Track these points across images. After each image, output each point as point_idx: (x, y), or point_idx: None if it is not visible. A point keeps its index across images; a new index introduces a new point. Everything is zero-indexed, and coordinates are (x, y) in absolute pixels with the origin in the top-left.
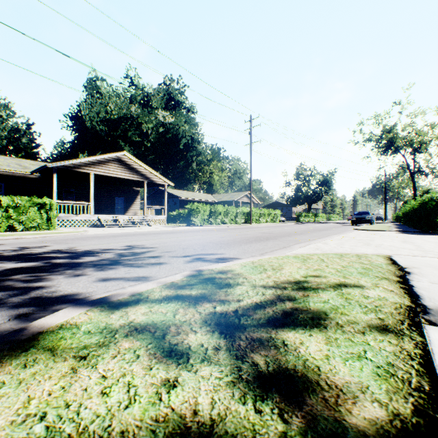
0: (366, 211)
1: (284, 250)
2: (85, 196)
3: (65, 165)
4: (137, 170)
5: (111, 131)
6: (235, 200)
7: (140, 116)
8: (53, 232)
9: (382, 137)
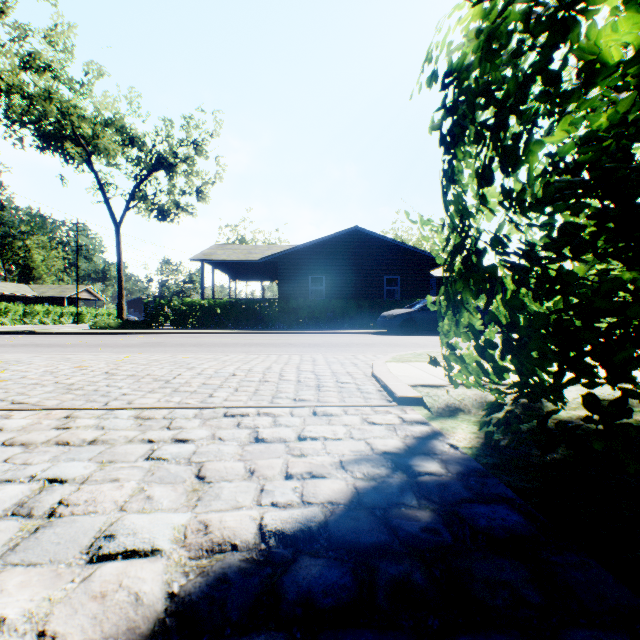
0: None
1: None
2: None
3: None
4: None
5: None
6: (69, 296)
7: None
8: None
9: None
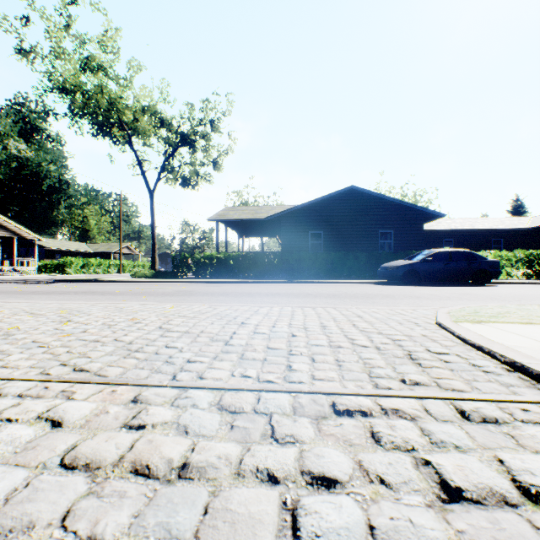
0: None
1: None
2: None
3: None
4: (7, 228)
5: None
6: (114, 251)
7: None
8: None
9: None
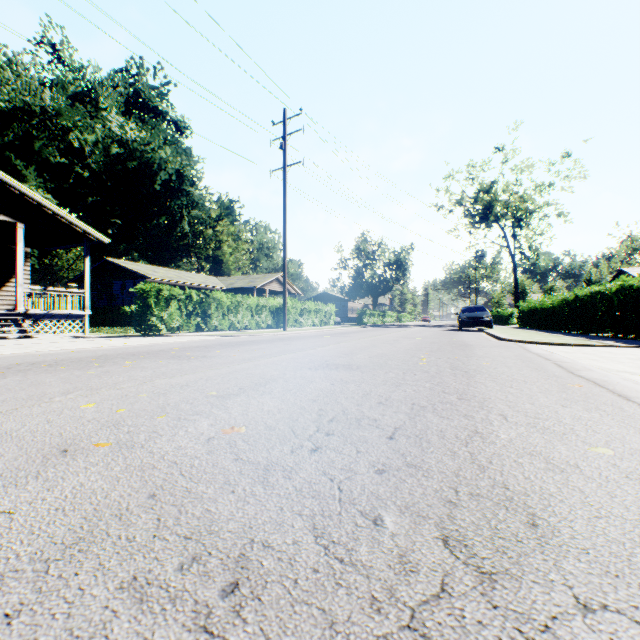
0: (480, 306)
1: None
2: None
3: None
4: None
5: None
6: (258, 287)
7: (64, 111)
8: None
9: (477, 200)
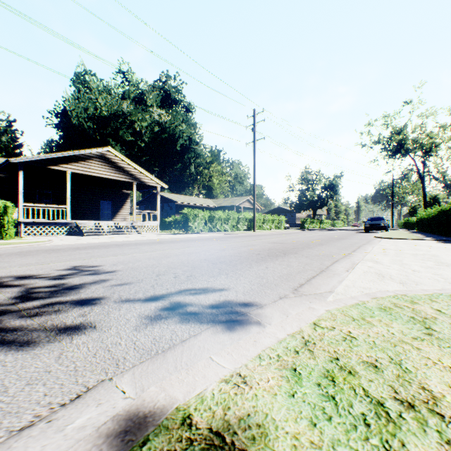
0: (380, 217)
1: (328, 279)
2: (64, 199)
3: (34, 161)
4: (124, 169)
5: (100, 128)
6: (236, 205)
7: (133, 113)
8: (1, 242)
9: (391, 139)
